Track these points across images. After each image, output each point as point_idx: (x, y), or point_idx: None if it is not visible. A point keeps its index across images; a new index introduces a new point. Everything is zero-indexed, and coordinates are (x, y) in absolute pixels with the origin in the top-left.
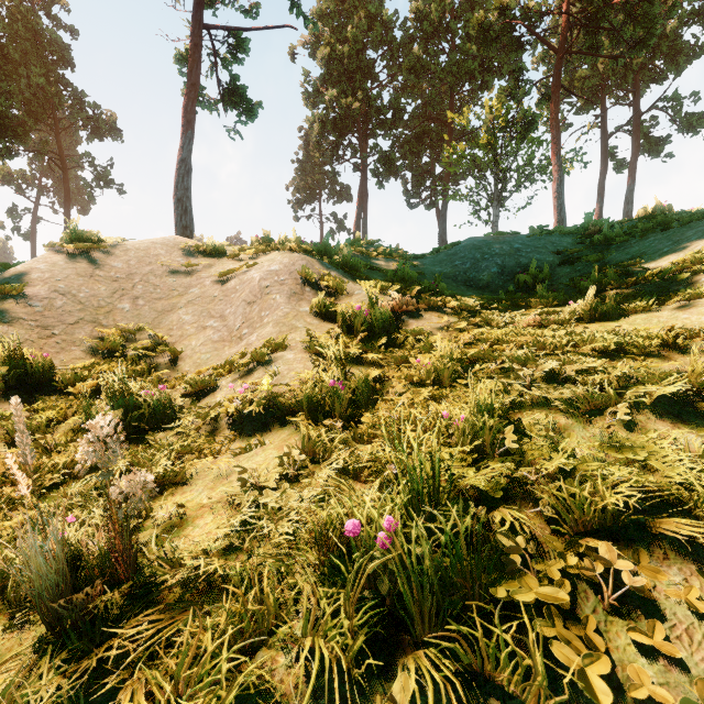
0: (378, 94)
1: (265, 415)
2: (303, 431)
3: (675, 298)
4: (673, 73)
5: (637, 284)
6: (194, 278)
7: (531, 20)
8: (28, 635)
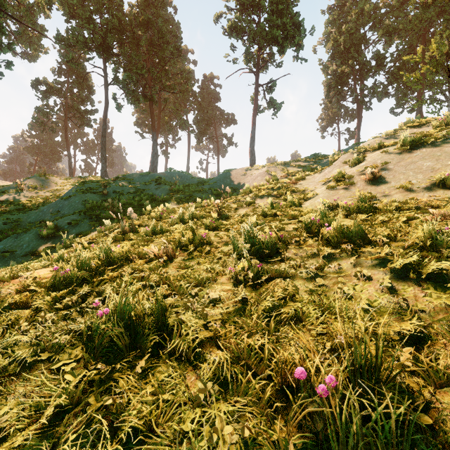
0: (363, 56)
1: None
2: None
3: None
4: None
5: None
6: (246, 176)
7: None
8: None
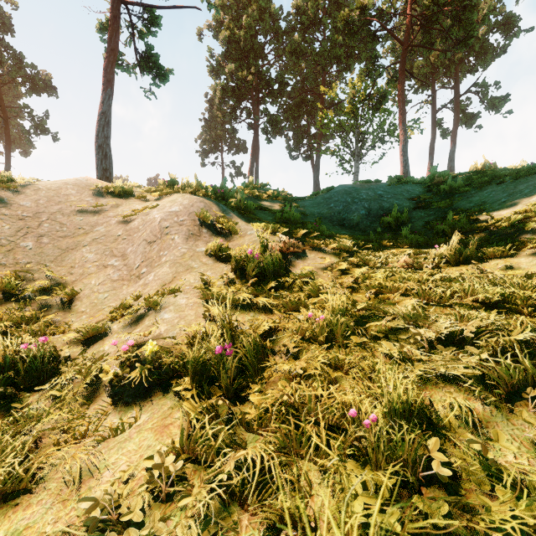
0: (267, 69)
1: (149, 375)
2: (181, 420)
3: (531, 246)
4: (482, 66)
5: (487, 230)
6: (100, 217)
7: (384, 19)
8: None
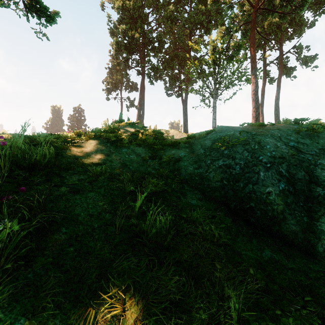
0: (150, 31)
1: None
2: None
3: None
4: (298, 35)
5: None
6: None
7: None
8: None
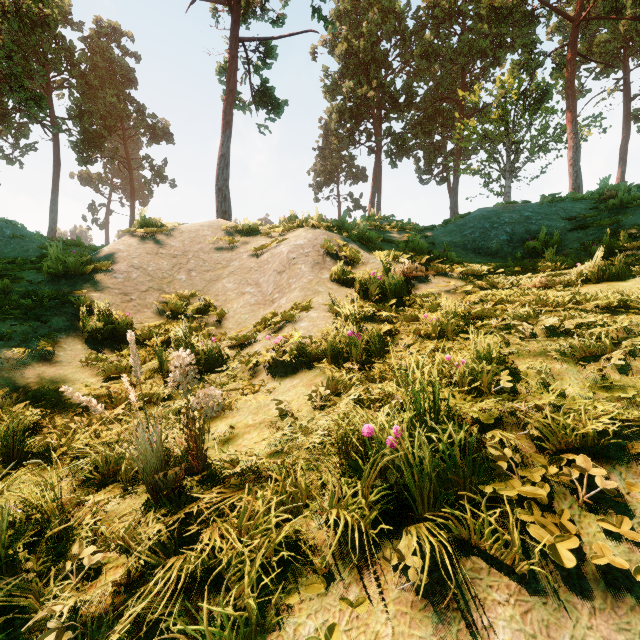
0: (392, 80)
1: (295, 361)
2: (326, 371)
3: None
4: None
5: None
6: (234, 254)
7: None
8: (135, 501)
